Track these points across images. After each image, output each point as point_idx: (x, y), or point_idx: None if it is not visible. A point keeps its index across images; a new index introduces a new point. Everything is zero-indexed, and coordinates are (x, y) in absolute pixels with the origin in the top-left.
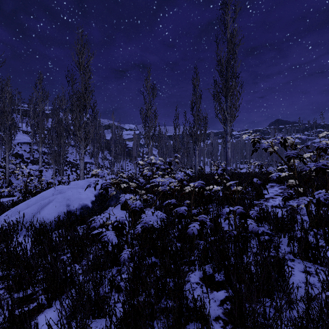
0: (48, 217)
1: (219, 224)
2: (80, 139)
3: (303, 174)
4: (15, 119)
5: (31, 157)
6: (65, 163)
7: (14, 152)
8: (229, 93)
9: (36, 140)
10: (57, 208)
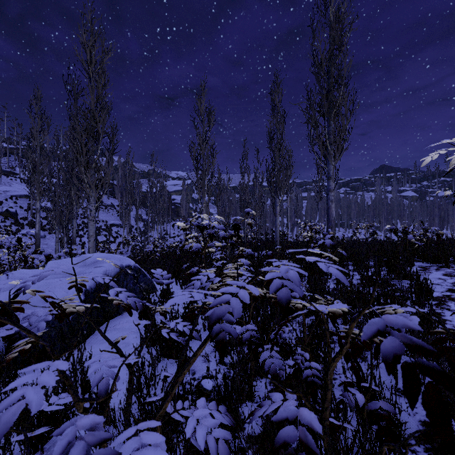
0: None
1: (394, 416)
2: (88, 186)
3: None
4: (13, 162)
5: (29, 216)
6: (80, 225)
7: (4, 209)
8: (332, 110)
9: (30, 191)
10: None
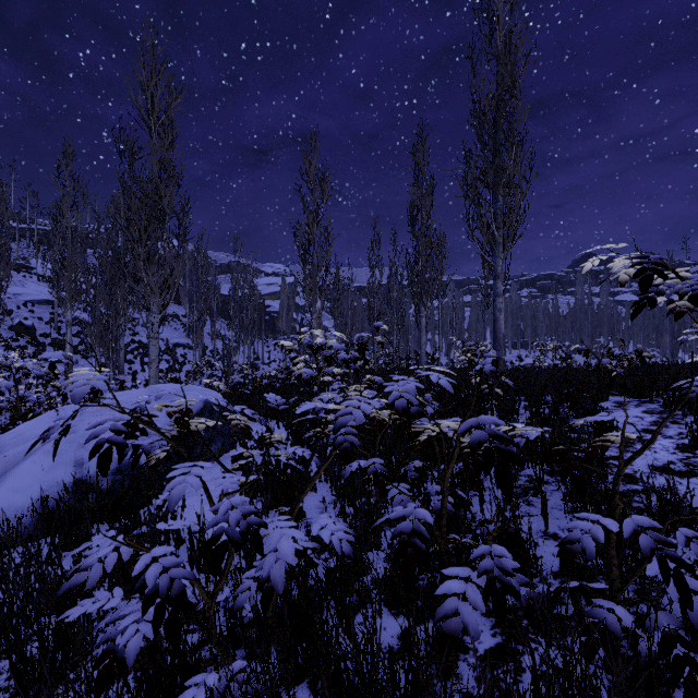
0: (13, 499)
1: (529, 548)
2: (149, 288)
3: (696, 374)
4: (25, 250)
5: (53, 332)
6: (129, 346)
7: (15, 322)
8: (500, 180)
9: (58, 294)
10: (45, 474)
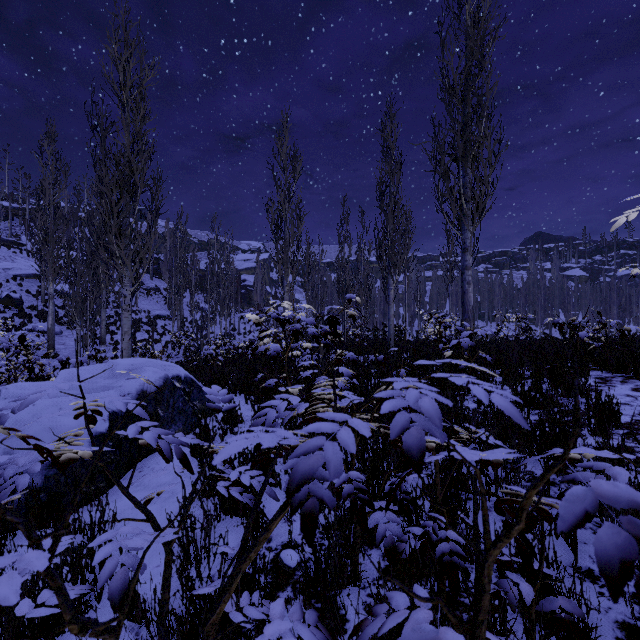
0: None
1: (578, 618)
2: (121, 261)
3: None
4: (18, 228)
5: (40, 304)
6: (112, 317)
7: (3, 295)
8: (469, 154)
9: (40, 268)
10: None
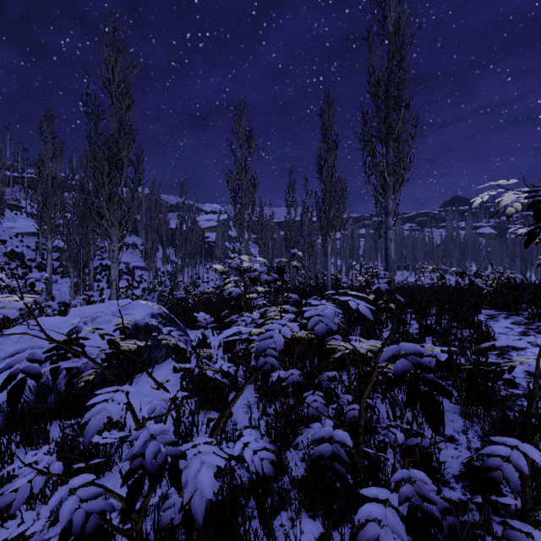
0: None
1: (433, 455)
2: (111, 223)
3: None
4: (18, 193)
5: (38, 257)
6: (98, 268)
7: (8, 249)
8: (391, 136)
9: (41, 228)
10: None
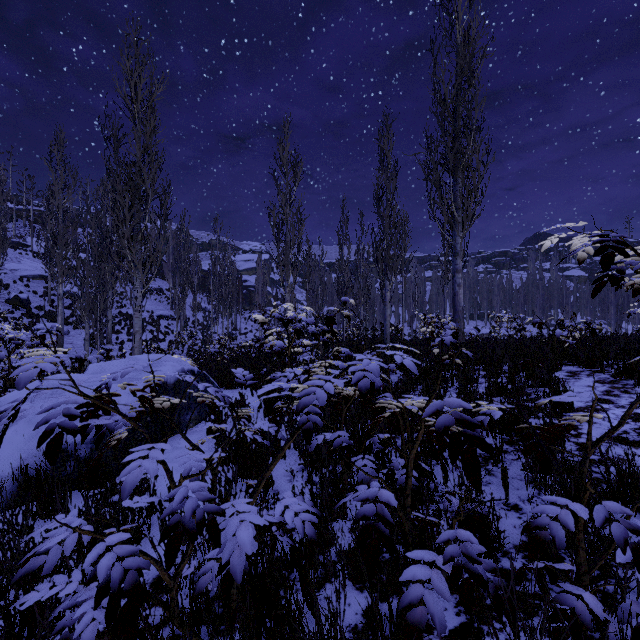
0: None
1: (492, 523)
2: (133, 265)
3: None
4: (22, 229)
5: (46, 305)
6: (117, 317)
7: (11, 295)
8: (459, 164)
9: (50, 270)
10: (26, 442)
